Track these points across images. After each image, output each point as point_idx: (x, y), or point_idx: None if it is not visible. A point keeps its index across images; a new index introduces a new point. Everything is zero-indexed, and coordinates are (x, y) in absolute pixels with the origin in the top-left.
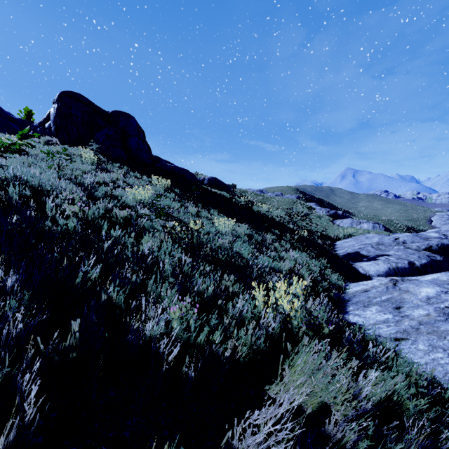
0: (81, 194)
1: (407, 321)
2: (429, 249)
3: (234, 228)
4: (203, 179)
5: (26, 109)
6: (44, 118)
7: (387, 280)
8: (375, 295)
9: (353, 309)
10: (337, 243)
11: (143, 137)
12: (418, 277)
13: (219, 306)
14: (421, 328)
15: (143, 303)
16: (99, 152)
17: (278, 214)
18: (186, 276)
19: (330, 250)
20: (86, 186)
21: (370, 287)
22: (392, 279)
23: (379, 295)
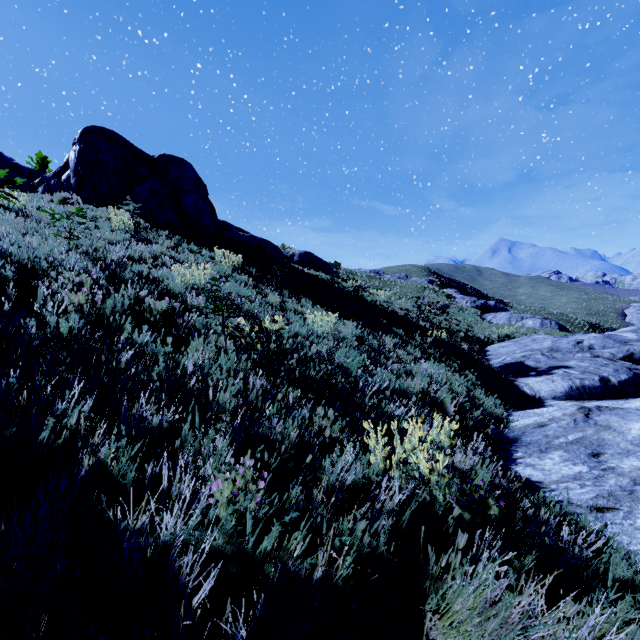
0: (95, 275)
1: (614, 478)
2: (630, 358)
3: (337, 327)
4: (293, 254)
5: (39, 154)
6: (61, 167)
7: (574, 408)
8: (557, 433)
9: (523, 456)
10: (490, 349)
11: (204, 193)
12: (619, 402)
13: (309, 464)
14: (637, 491)
15: (165, 471)
16: (140, 215)
17: (402, 305)
18: (254, 409)
19: (480, 360)
20: (109, 263)
21: (548, 420)
22: (582, 407)
23: (564, 433)
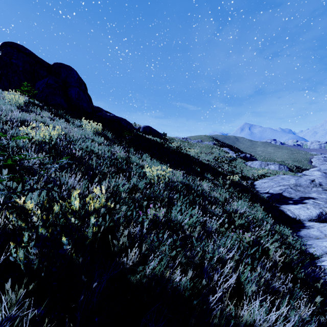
0: None
1: None
2: None
3: (169, 177)
4: (139, 127)
5: None
6: None
7: None
8: None
9: None
10: (256, 184)
11: (84, 88)
12: None
13: None
14: None
15: None
16: (39, 99)
17: (205, 158)
18: None
19: (256, 192)
20: None
21: None
22: None
23: None
